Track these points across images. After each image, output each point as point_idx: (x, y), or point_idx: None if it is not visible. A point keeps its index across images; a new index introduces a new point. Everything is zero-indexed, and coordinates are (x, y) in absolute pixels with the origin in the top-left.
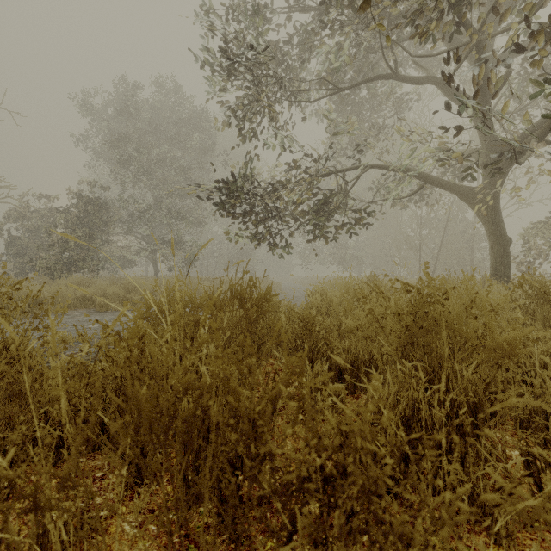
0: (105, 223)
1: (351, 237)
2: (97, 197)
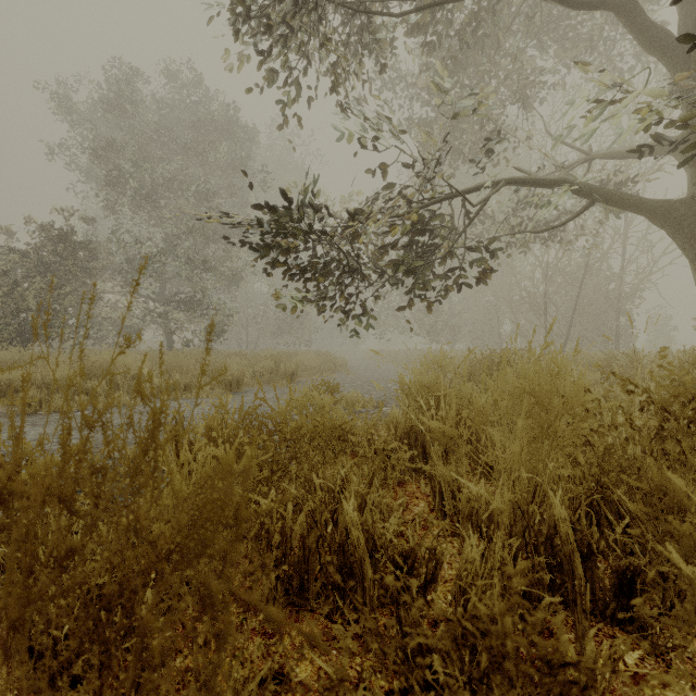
0: (89, 271)
1: (460, 287)
2: (69, 230)
